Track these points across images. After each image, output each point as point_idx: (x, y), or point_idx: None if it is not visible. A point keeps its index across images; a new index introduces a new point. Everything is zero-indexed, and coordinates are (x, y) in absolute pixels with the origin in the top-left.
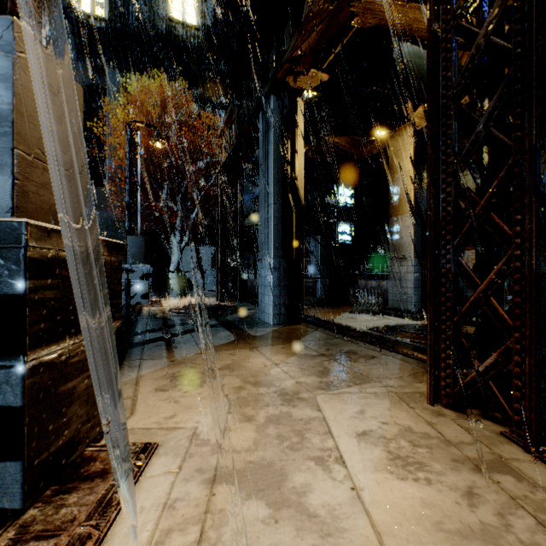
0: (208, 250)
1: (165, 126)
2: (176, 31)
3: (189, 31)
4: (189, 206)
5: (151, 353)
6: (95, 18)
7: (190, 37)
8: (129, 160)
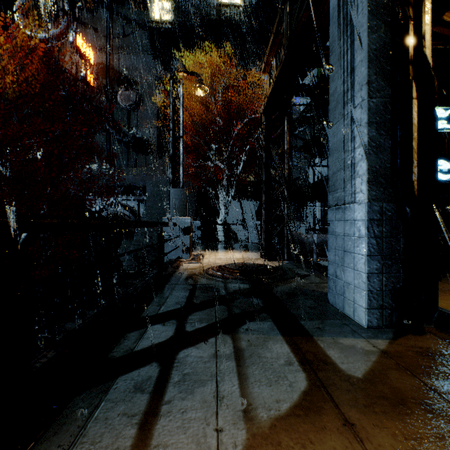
0: (252, 204)
1: (216, 100)
2: (224, 13)
3: (236, 10)
4: (235, 164)
5: (94, 442)
6: (164, 22)
7: (236, 15)
8: (172, 112)
